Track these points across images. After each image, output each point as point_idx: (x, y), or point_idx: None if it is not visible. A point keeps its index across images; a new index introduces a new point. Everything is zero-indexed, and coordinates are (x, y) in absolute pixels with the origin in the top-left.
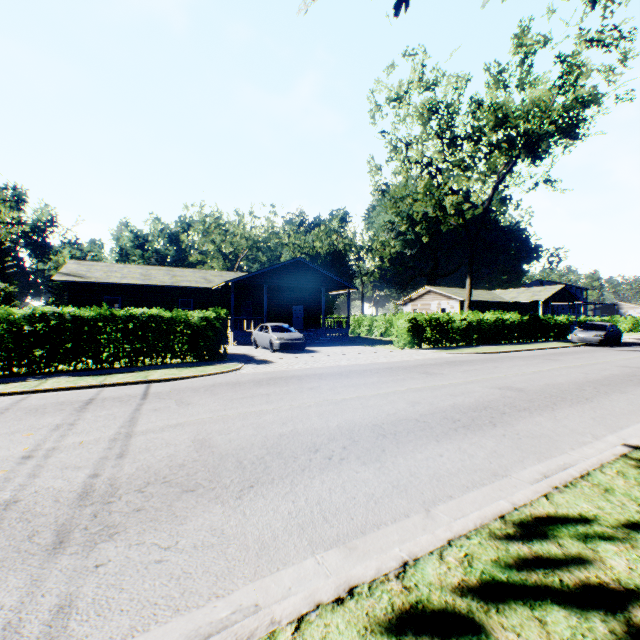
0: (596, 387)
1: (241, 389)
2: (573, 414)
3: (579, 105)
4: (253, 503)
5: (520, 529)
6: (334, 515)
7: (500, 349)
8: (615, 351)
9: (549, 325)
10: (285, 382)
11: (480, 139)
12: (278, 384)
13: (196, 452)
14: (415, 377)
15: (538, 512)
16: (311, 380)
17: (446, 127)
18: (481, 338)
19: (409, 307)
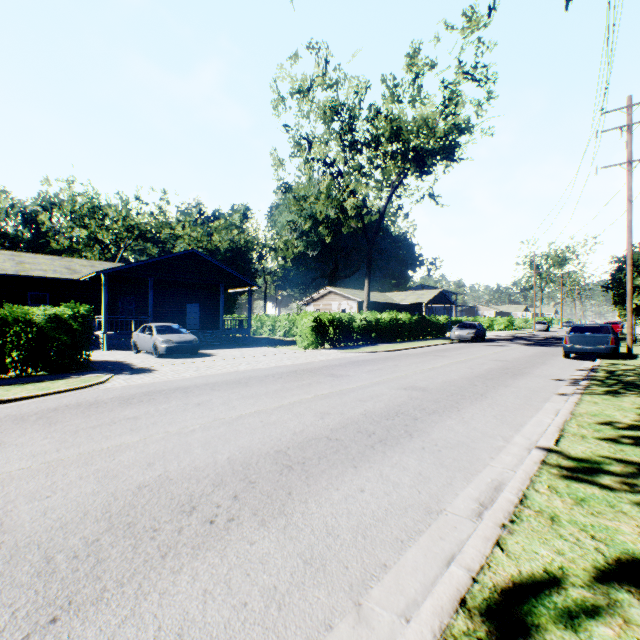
0: (484, 382)
1: (97, 412)
2: (477, 413)
3: (457, 131)
4: None
5: (493, 625)
6: None
7: (396, 347)
8: (484, 346)
9: (433, 324)
10: (165, 397)
11: (378, 147)
12: (155, 401)
13: None
14: (322, 381)
15: (502, 579)
16: (201, 392)
17: (348, 129)
18: (379, 337)
19: (312, 307)
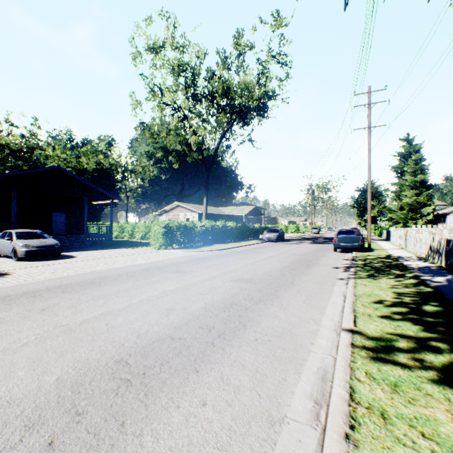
0: (290, 271)
1: None
2: (292, 299)
3: (267, 96)
4: None
5: None
6: None
7: (227, 246)
8: (284, 244)
9: (251, 229)
10: (7, 304)
11: (214, 100)
12: None
13: None
14: (169, 277)
15: None
16: (50, 295)
17: (192, 82)
18: (214, 239)
19: (164, 217)
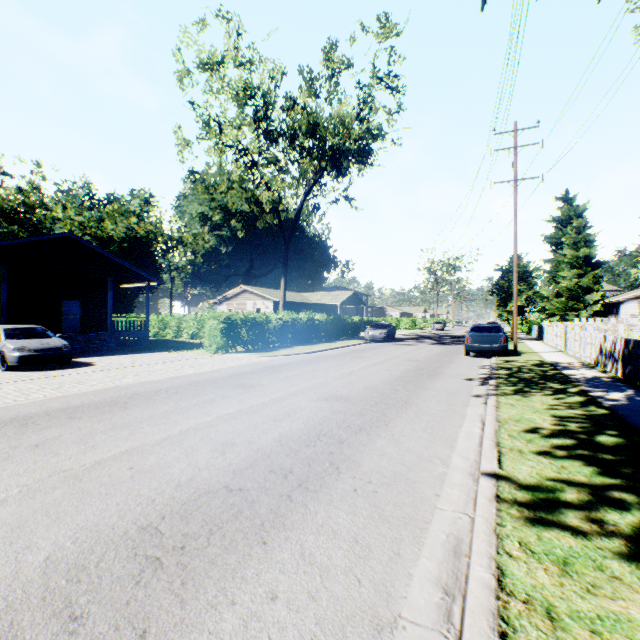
0: (405, 385)
1: None
2: (407, 427)
3: (371, 135)
4: None
5: None
6: None
7: (314, 349)
8: (396, 346)
9: (348, 324)
10: None
11: (295, 140)
12: None
13: None
14: (229, 394)
15: None
16: (50, 423)
17: (263, 114)
18: (296, 338)
19: (225, 306)
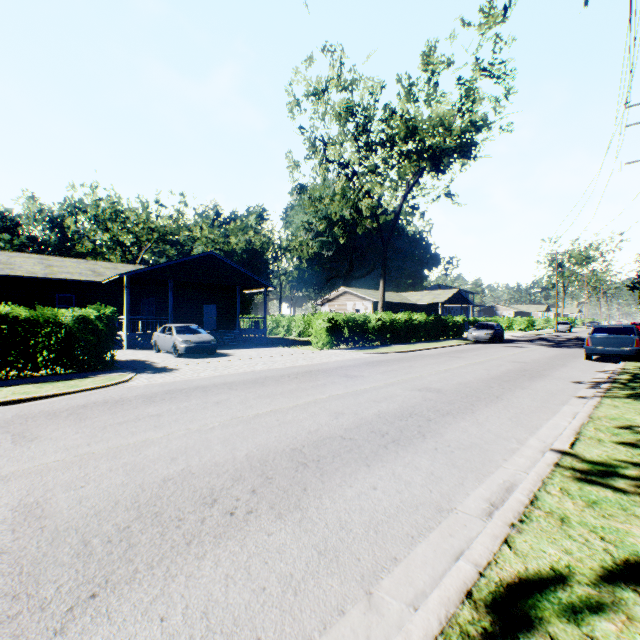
0: (500, 384)
1: (123, 409)
2: (492, 415)
3: (474, 128)
4: (85, 639)
5: (497, 616)
6: (229, 638)
7: (411, 348)
8: (502, 347)
9: (449, 325)
10: (186, 396)
11: (393, 147)
12: (176, 399)
13: (11, 532)
14: (336, 381)
15: (508, 575)
16: (219, 391)
17: (363, 129)
18: (394, 337)
19: (327, 307)
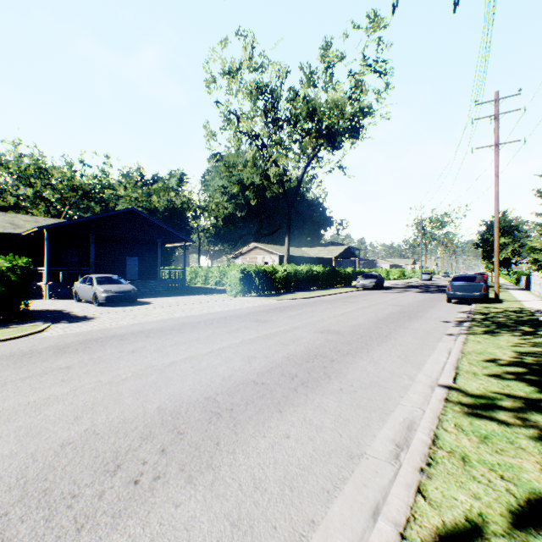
0: (387, 324)
1: (30, 363)
2: (384, 354)
3: (361, 114)
4: None
5: None
6: None
7: (312, 294)
8: (383, 293)
9: (341, 275)
10: (101, 345)
11: (297, 124)
12: (90, 349)
13: None
14: (249, 326)
15: (428, 533)
16: (136, 339)
17: (271, 107)
18: (297, 286)
19: (240, 260)
